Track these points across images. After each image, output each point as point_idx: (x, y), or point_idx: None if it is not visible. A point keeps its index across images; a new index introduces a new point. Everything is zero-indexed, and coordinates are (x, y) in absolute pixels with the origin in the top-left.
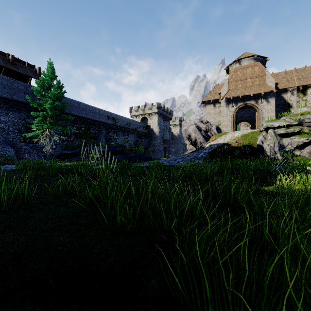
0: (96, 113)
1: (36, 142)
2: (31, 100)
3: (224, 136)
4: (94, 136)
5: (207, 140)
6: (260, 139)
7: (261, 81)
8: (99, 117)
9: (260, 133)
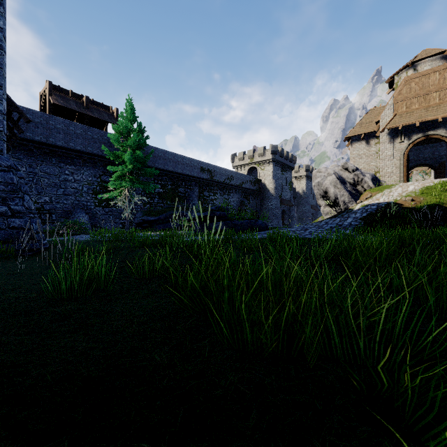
0: (187, 165)
1: (113, 205)
2: (107, 151)
3: (388, 191)
4: (184, 197)
5: (355, 199)
6: None
7: None
8: (190, 170)
9: None
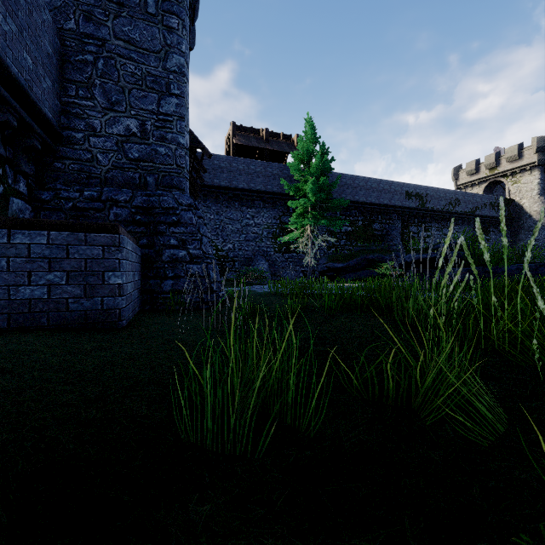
0: (385, 191)
1: (293, 250)
2: (287, 185)
3: None
4: (380, 236)
5: None
6: None
7: None
8: (389, 197)
9: None
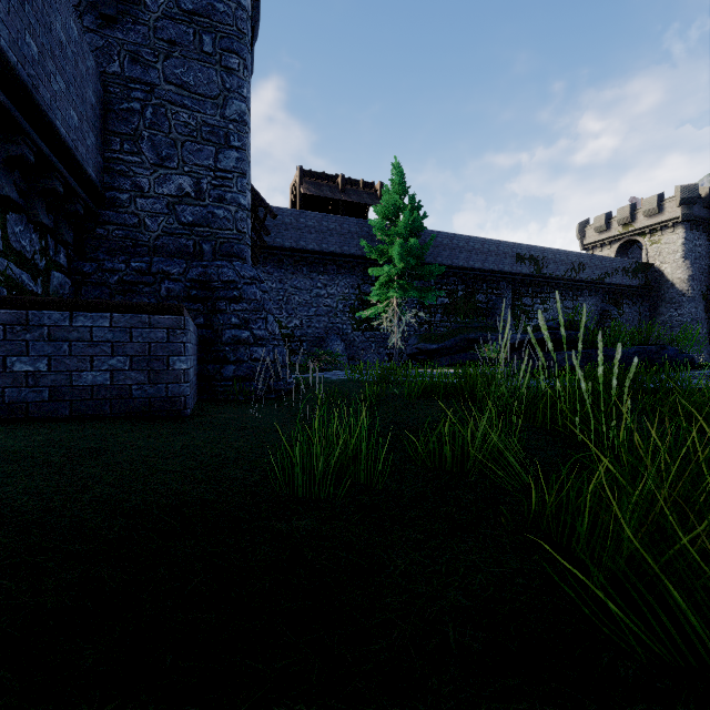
0: (491, 253)
1: (375, 328)
2: (368, 247)
3: None
4: (485, 309)
5: None
6: None
7: None
8: (496, 261)
9: None
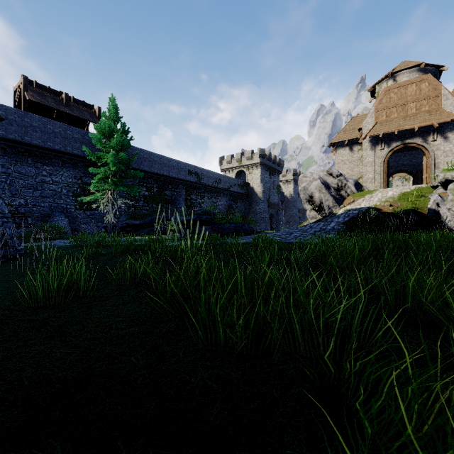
0: (174, 167)
1: (95, 208)
2: (89, 152)
3: (369, 196)
4: (170, 200)
5: (339, 203)
6: (434, 200)
7: (433, 106)
8: (177, 172)
9: (433, 190)
